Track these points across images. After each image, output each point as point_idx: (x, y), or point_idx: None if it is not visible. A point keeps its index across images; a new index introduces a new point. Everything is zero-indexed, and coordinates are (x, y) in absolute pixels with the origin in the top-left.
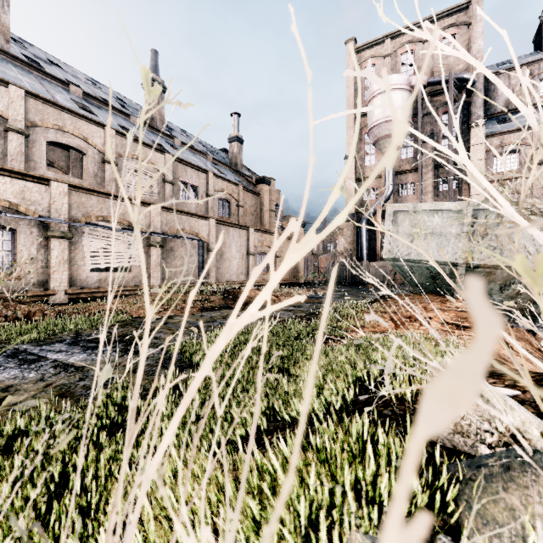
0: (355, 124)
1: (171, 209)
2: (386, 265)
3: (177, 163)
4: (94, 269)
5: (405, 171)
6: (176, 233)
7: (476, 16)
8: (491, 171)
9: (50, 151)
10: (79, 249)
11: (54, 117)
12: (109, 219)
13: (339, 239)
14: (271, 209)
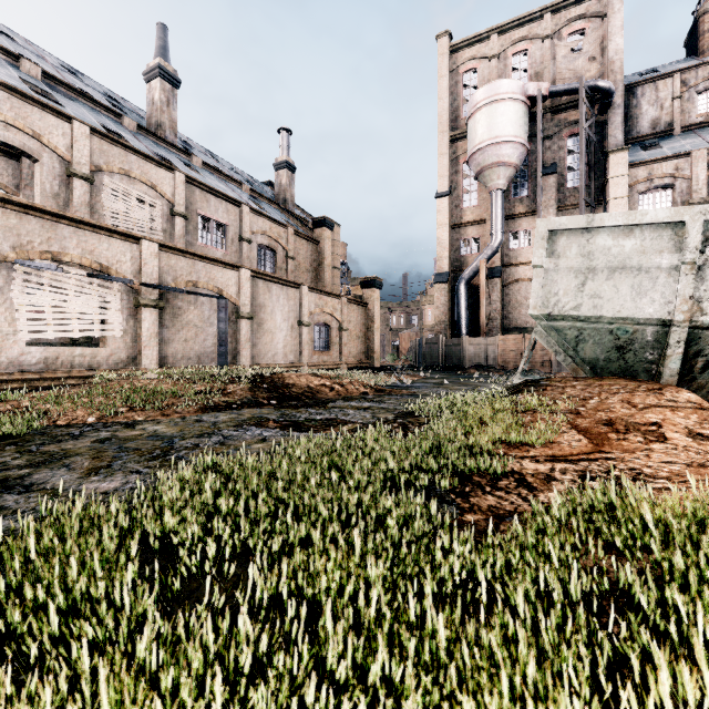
0: (449, 150)
1: (177, 250)
2: (494, 343)
3: (194, 187)
4: (53, 343)
5: (517, 215)
6: (186, 288)
7: (613, 5)
8: None
9: None
10: (5, 306)
11: None
12: (64, 258)
13: (427, 309)
14: (335, 266)
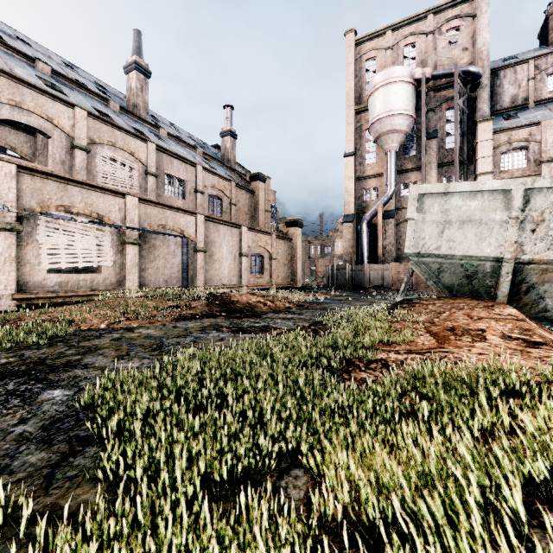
0: (354, 120)
1: (151, 202)
2: (388, 269)
3: (162, 153)
4: (61, 270)
5: (407, 170)
6: (158, 230)
7: (481, 7)
8: (499, 169)
9: (11, 135)
10: (32, 245)
11: (10, 91)
12: (73, 210)
13: (338, 242)
14: (267, 210)
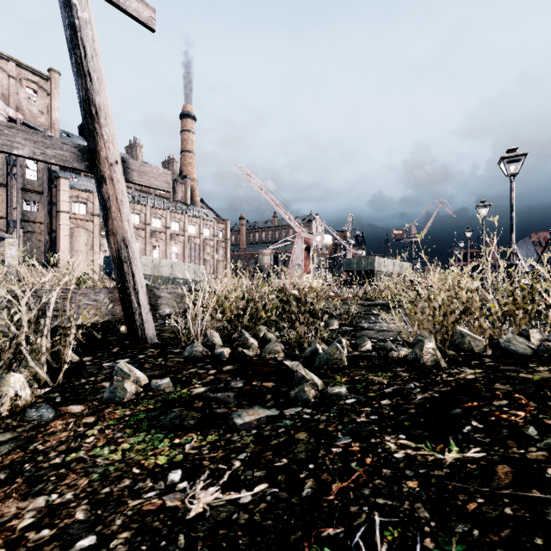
0: None
1: None
2: None
3: None
4: None
5: None
6: None
7: (55, 93)
8: (72, 211)
9: None
10: None
11: None
12: None
13: None
14: None
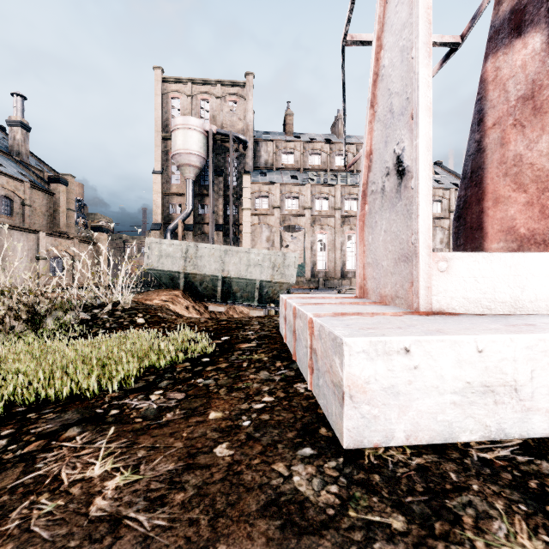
0: (162, 144)
1: None
2: None
3: None
4: None
5: (203, 195)
6: None
7: (249, 95)
8: (254, 207)
9: None
10: None
11: None
12: None
13: None
14: (71, 209)
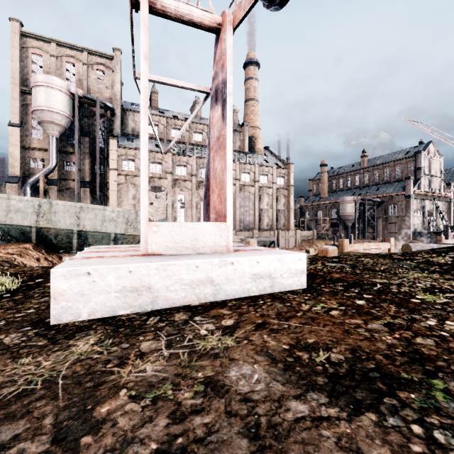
0: (21, 97)
1: None
2: None
3: None
4: None
5: (69, 152)
6: None
7: (116, 68)
8: (121, 168)
9: None
10: None
11: None
12: None
13: None
14: None
